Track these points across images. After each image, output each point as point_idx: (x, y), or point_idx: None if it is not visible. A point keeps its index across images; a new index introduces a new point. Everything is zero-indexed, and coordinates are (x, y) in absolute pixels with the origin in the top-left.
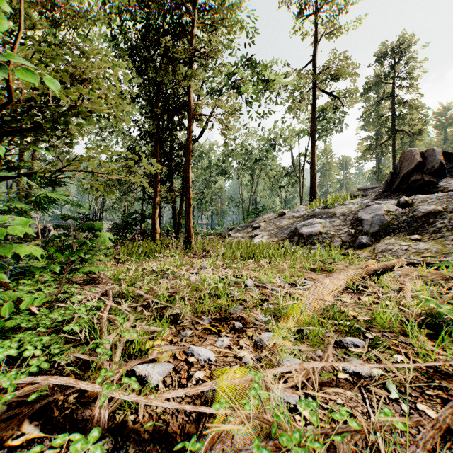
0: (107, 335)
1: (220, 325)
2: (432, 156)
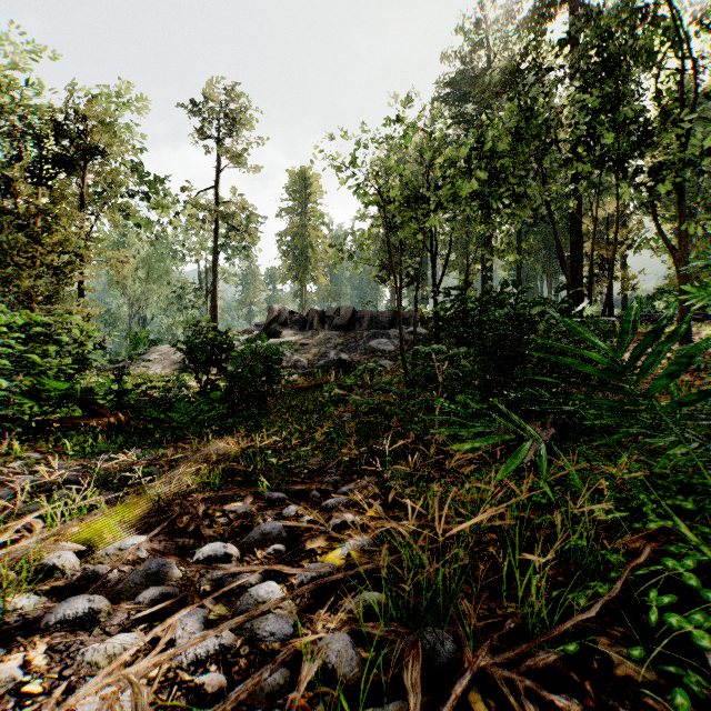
0: None
1: None
2: (283, 312)
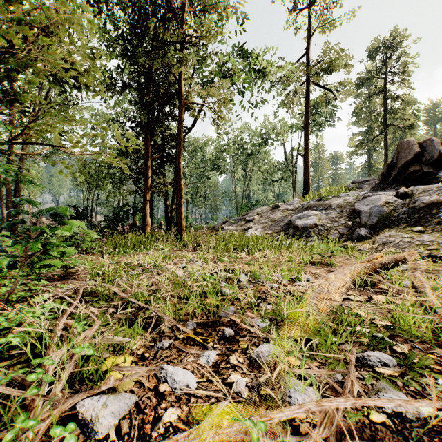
0: (55, 350)
1: (206, 332)
2: (430, 146)
